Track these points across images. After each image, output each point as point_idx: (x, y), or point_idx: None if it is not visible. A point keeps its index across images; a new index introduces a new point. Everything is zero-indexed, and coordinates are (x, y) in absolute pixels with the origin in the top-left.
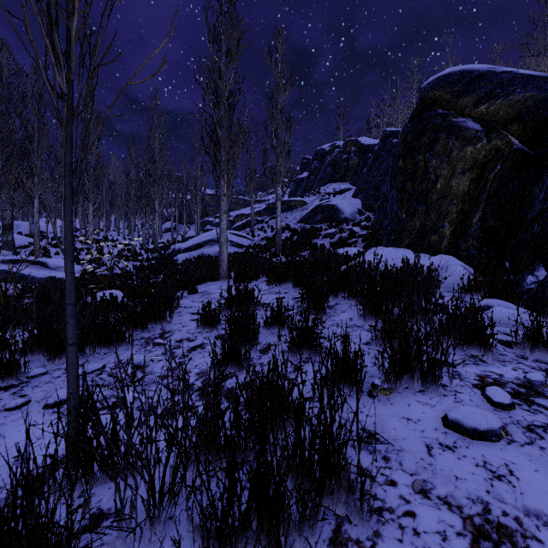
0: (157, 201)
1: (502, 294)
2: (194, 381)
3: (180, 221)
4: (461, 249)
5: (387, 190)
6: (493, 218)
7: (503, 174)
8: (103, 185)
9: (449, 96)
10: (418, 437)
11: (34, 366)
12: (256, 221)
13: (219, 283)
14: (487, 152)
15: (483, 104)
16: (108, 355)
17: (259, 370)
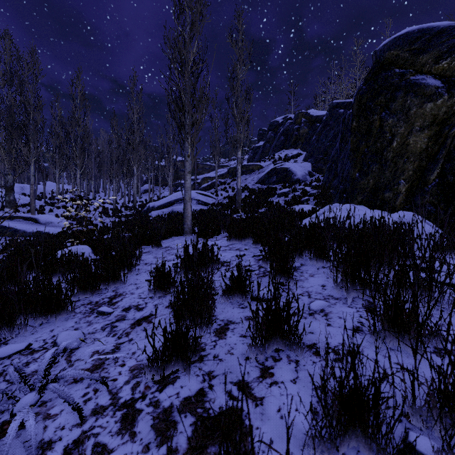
0: (135, 166)
1: None
2: (123, 385)
3: (156, 183)
4: (416, 206)
5: (336, 153)
6: (453, 175)
7: None
8: (92, 153)
9: (408, 54)
10: None
11: None
12: (219, 183)
13: (183, 238)
14: (448, 108)
15: (445, 60)
16: (42, 328)
17: (212, 370)
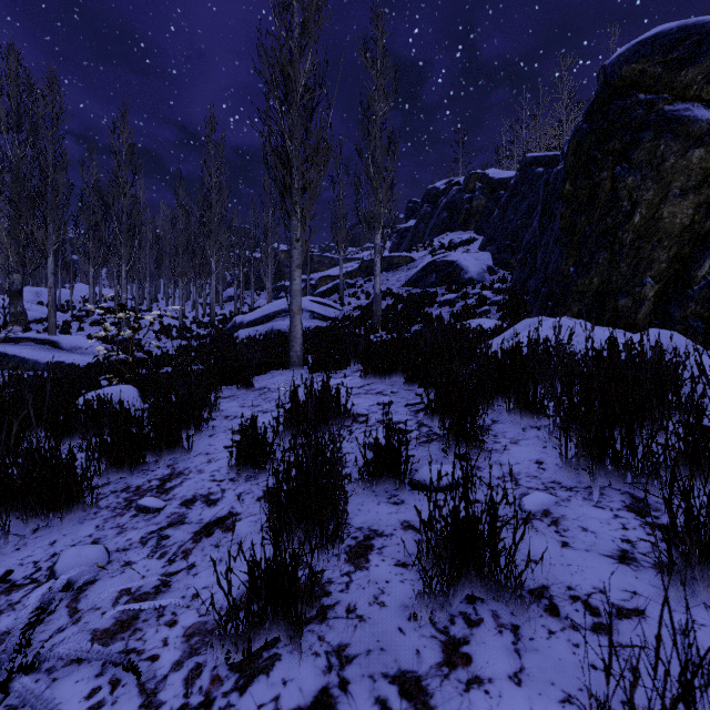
0: (213, 259)
1: None
2: (169, 671)
3: (247, 286)
4: (673, 320)
5: (532, 237)
6: None
7: None
8: (146, 239)
9: (661, 69)
10: None
11: None
12: (346, 285)
13: (289, 373)
14: None
15: None
16: (36, 537)
17: (346, 642)
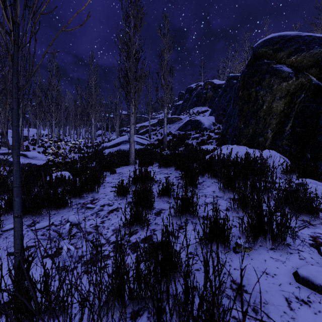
0: (93, 118)
1: (311, 175)
2: (111, 236)
3: (107, 130)
4: (278, 146)
5: (230, 111)
6: (299, 127)
7: (305, 99)
8: (61, 108)
9: (272, 51)
10: (277, 291)
11: (8, 222)
12: (152, 129)
13: (129, 167)
14: (296, 86)
15: (293, 56)
16: (56, 215)
17: (155, 228)
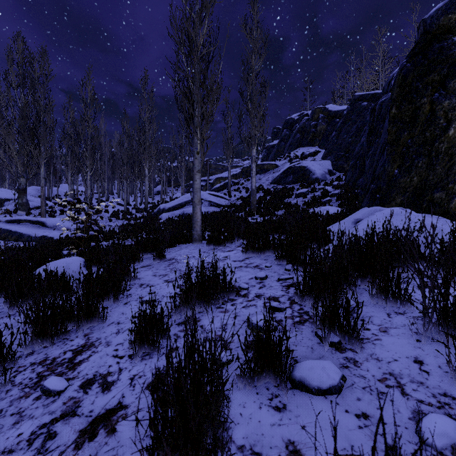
0: (146, 167)
1: None
2: None
3: (169, 184)
4: None
5: (361, 149)
6: None
7: None
8: (105, 155)
9: None
10: None
11: None
12: (232, 183)
13: (192, 247)
14: None
15: None
16: None
17: None
